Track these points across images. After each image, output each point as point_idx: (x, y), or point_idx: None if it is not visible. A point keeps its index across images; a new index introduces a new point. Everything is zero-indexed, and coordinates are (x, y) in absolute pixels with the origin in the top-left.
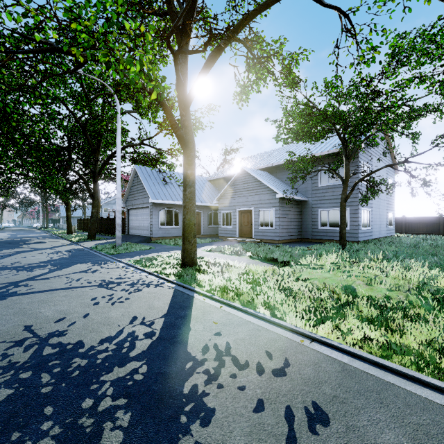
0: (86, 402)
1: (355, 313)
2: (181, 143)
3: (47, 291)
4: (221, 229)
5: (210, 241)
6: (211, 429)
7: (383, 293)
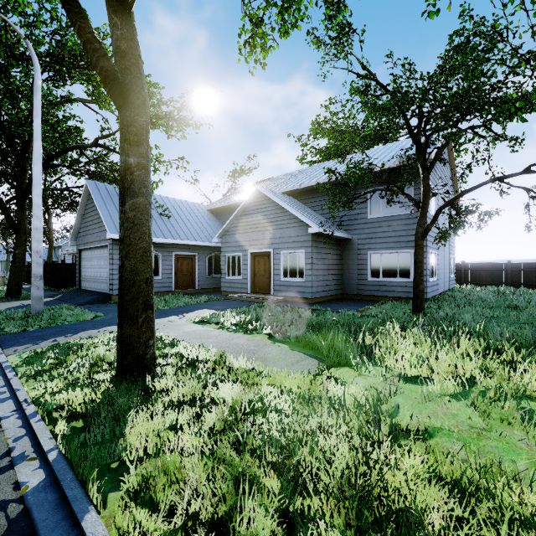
0: None
1: None
2: (112, 91)
3: None
4: (225, 281)
5: (206, 301)
6: None
7: None
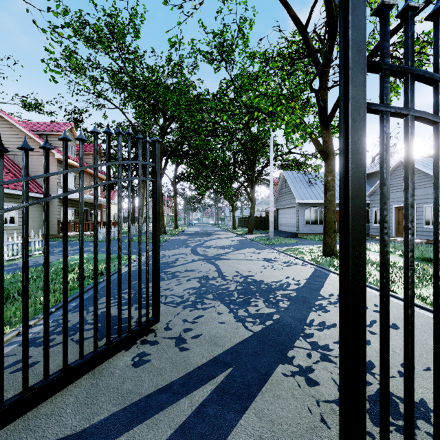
0: (270, 296)
1: None
2: (322, 156)
3: (237, 259)
4: (372, 228)
5: None
6: (326, 314)
7: None
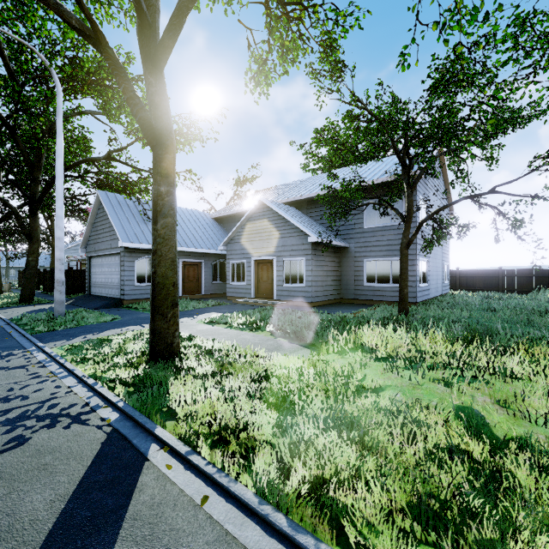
0: None
1: (542, 521)
2: (147, 135)
3: None
4: (230, 287)
5: (213, 305)
6: None
7: (544, 429)
